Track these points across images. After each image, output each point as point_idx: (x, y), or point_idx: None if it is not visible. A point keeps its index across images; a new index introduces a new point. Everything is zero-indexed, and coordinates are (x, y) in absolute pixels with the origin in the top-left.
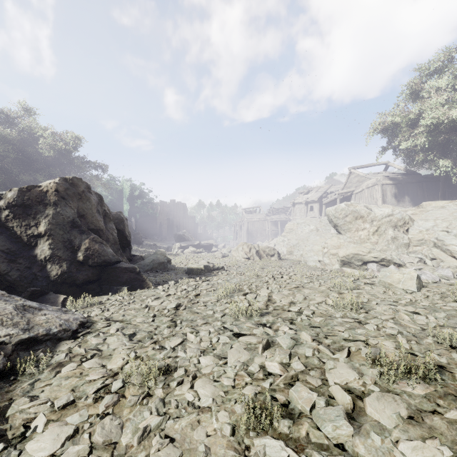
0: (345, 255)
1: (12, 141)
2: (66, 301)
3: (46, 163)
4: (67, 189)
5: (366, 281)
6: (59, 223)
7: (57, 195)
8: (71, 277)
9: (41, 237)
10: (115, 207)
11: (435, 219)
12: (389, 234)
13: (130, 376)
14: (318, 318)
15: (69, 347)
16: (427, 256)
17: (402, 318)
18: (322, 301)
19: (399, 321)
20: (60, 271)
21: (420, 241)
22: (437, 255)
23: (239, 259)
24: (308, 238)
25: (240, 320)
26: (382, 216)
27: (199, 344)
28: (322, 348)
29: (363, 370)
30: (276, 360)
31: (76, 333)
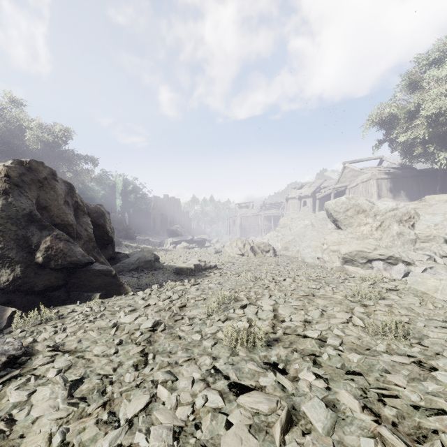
0: (347, 253)
1: None
2: (15, 316)
3: (34, 157)
4: (22, 175)
5: (388, 287)
6: (11, 217)
7: (8, 181)
8: (27, 283)
9: None
10: (107, 202)
11: (444, 213)
12: (394, 229)
13: None
14: (354, 356)
15: None
16: (436, 253)
17: None
18: (347, 320)
19: None
20: (12, 276)
21: (429, 237)
22: None
23: (233, 255)
24: (305, 233)
25: (238, 355)
26: (386, 209)
27: (174, 412)
28: (389, 435)
29: None
30: None
31: None
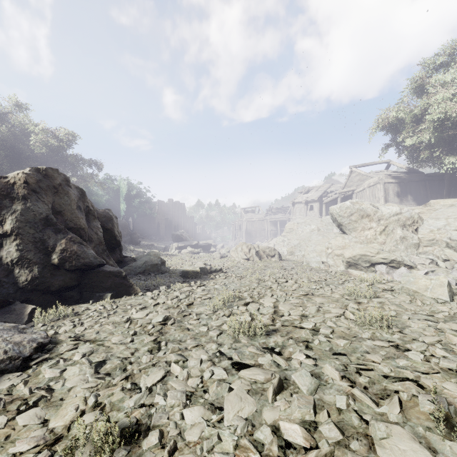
0: (351, 257)
1: (2, 137)
2: (34, 312)
3: (38, 161)
4: (39, 181)
5: (384, 287)
6: (29, 221)
7: (27, 187)
8: (44, 283)
9: (6, 237)
10: (111, 206)
11: (446, 218)
12: (398, 234)
13: (71, 452)
14: (341, 341)
15: (12, 384)
16: (439, 257)
17: (451, 342)
18: (340, 314)
19: (449, 346)
20: (30, 276)
21: (431, 241)
22: (450, 257)
23: (238, 260)
24: (310, 238)
25: (240, 342)
26: (389, 214)
27: (186, 382)
28: (359, 393)
29: (432, 441)
30: (295, 417)
31: (30, 359)
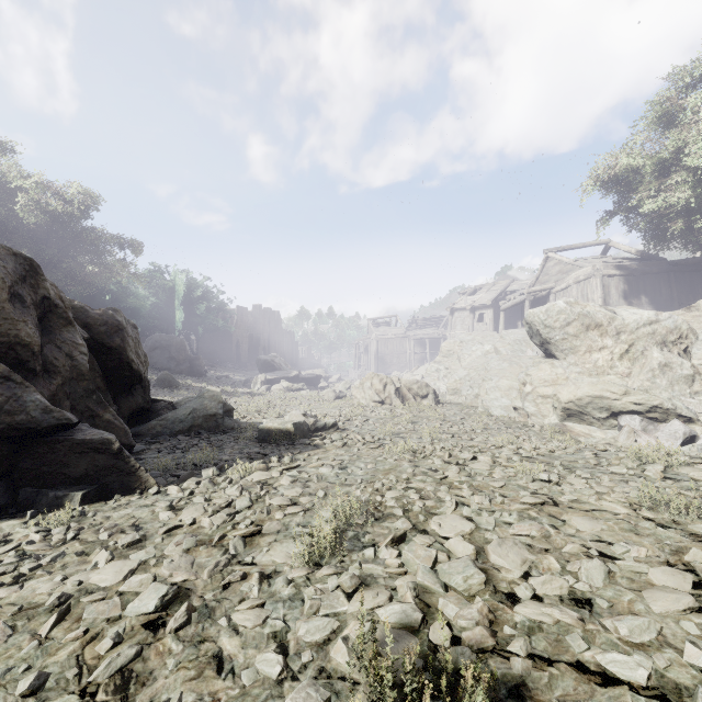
0: (573, 400)
1: None
2: None
3: (33, 238)
4: None
5: None
6: None
7: None
8: None
9: None
10: (161, 315)
11: None
12: (655, 358)
13: None
14: None
15: None
16: None
17: None
18: (697, 602)
19: None
20: None
21: None
22: None
23: (365, 403)
24: (488, 365)
25: None
26: (637, 323)
27: None
28: None
29: None
30: None
31: None
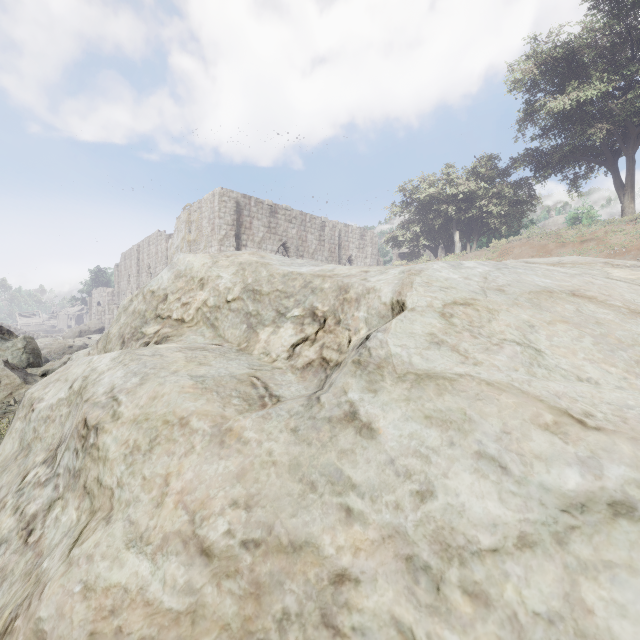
0: None
1: None
2: None
3: None
4: None
5: None
6: None
7: None
8: None
9: None
10: None
11: None
12: None
13: None
14: None
15: None
16: None
17: None
18: None
19: None
20: None
21: None
22: None
23: None
24: None
25: None
26: None
27: None
28: None
29: None
30: None
31: None
